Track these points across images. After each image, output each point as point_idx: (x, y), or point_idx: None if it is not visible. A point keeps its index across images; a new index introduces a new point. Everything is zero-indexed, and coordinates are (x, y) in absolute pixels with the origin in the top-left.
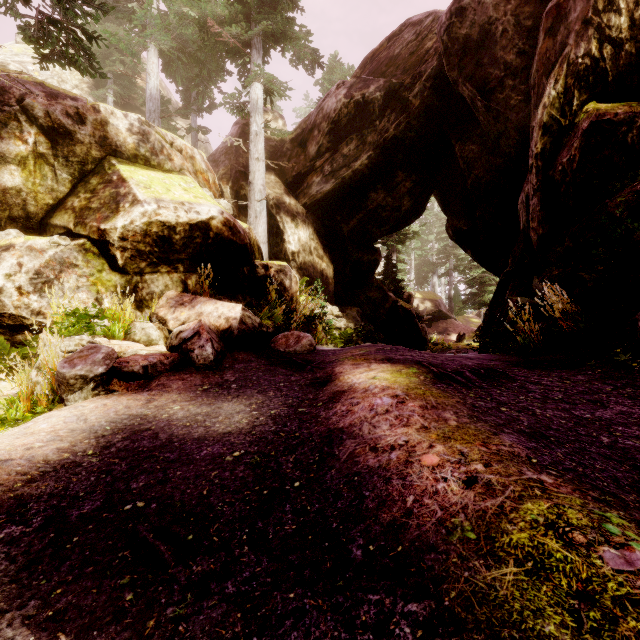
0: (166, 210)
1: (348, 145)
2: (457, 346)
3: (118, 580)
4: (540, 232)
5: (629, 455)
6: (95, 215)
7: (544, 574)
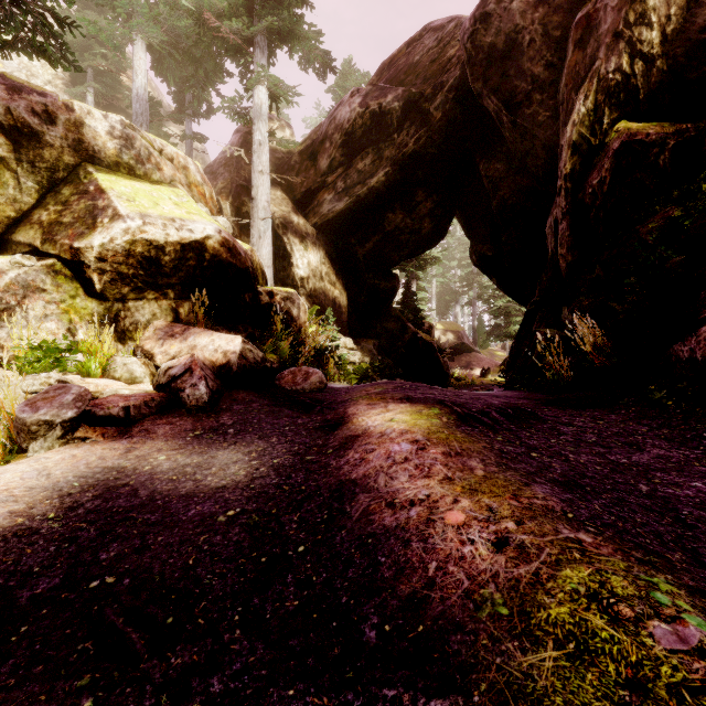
0: (153, 227)
1: (363, 160)
2: (481, 381)
3: (75, 681)
4: (569, 259)
5: (670, 505)
6: (67, 231)
7: (588, 658)
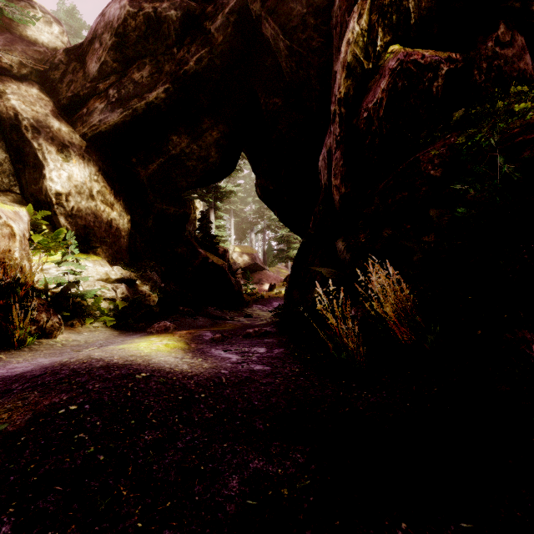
0: None
1: (140, 70)
2: (269, 295)
3: None
4: (343, 191)
5: None
6: None
7: None
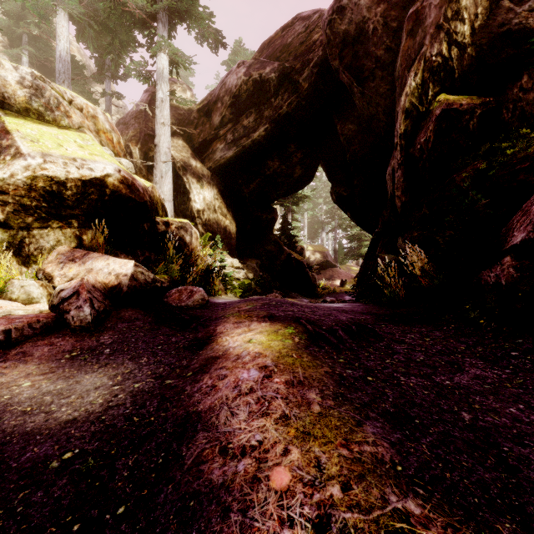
0: (54, 165)
1: (248, 118)
2: (340, 290)
3: None
4: (403, 200)
5: (491, 439)
6: None
7: None
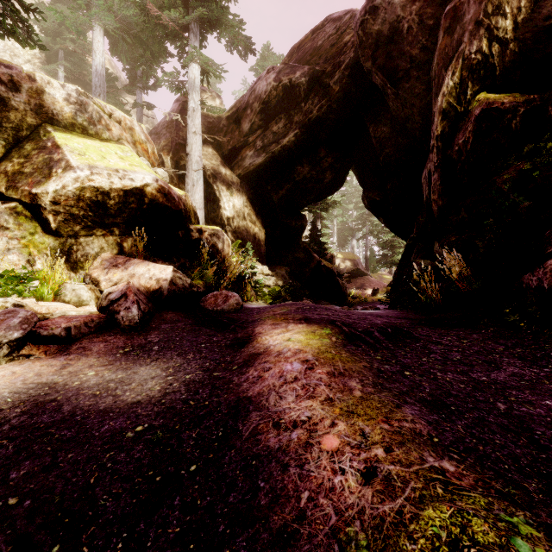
0: (99, 176)
1: (277, 123)
2: (372, 299)
3: None
4: (440, 203)
5: (525, 424)
6: (27, 179)
7: None
